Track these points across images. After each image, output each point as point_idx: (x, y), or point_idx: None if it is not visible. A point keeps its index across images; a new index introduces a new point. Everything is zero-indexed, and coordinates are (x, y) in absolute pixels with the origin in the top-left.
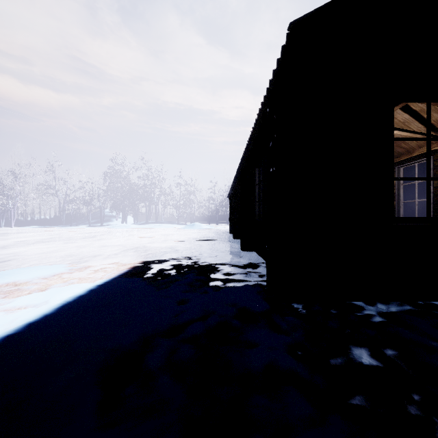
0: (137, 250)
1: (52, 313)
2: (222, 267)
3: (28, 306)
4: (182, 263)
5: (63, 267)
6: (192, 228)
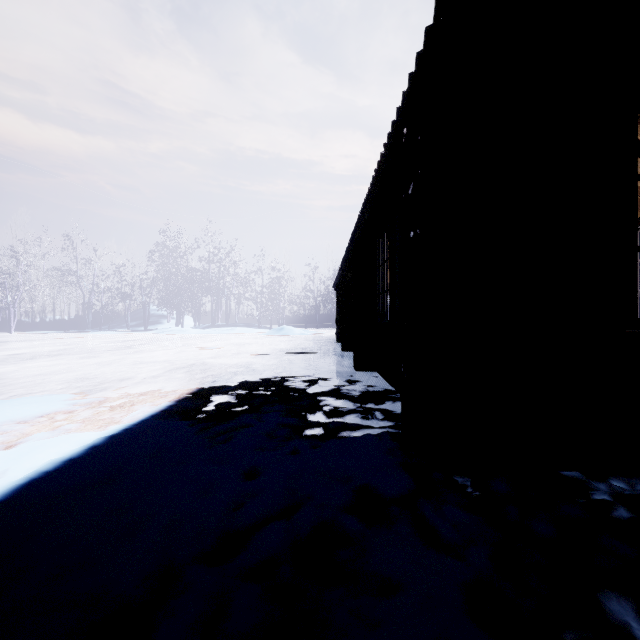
0: (191, 369)
1: (1, 500)
2: (324, 401)
3: None
4: (259, 392)
5: (63, 400)
6: (280, 334)
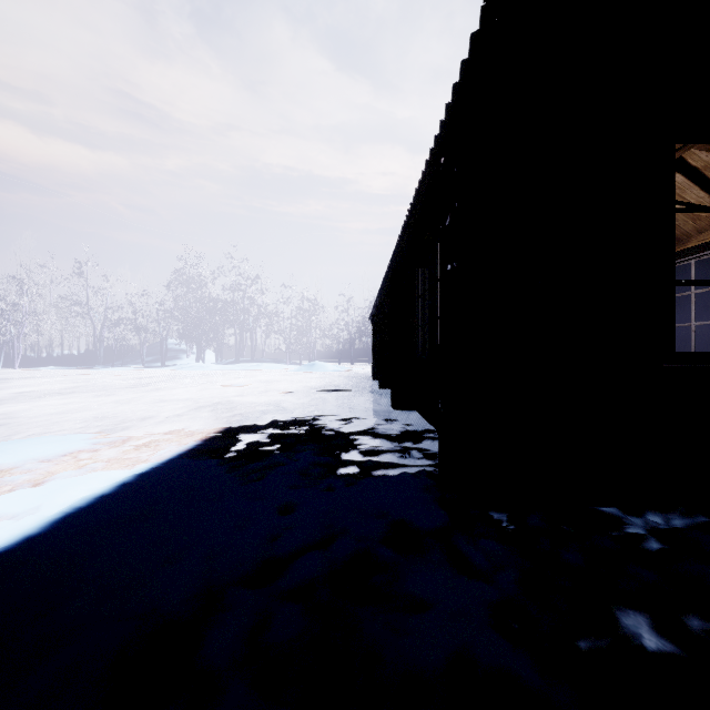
0: (216, 407)
1: (41, 532)
2: (359, 440)
3: (2, 517)
4: (291, 431)
5: (85, 439)
6: (311, 371)
